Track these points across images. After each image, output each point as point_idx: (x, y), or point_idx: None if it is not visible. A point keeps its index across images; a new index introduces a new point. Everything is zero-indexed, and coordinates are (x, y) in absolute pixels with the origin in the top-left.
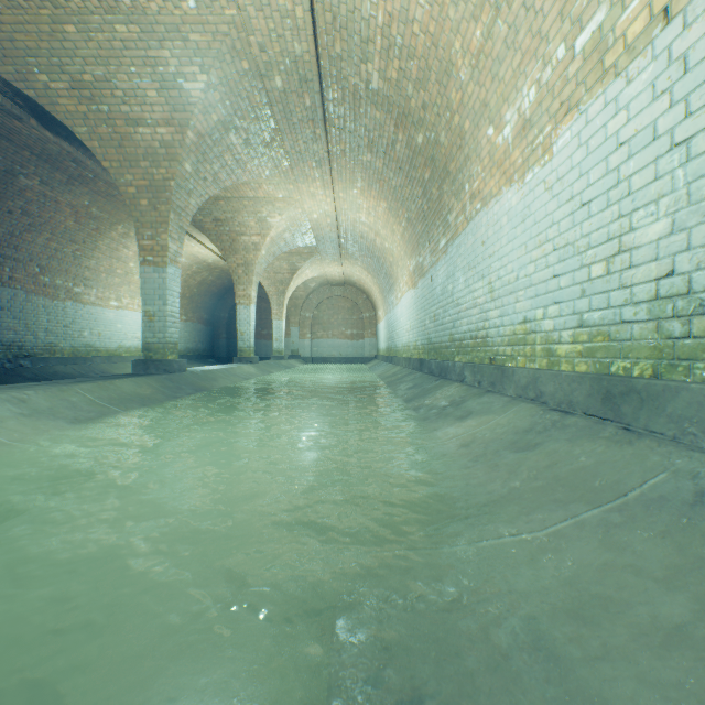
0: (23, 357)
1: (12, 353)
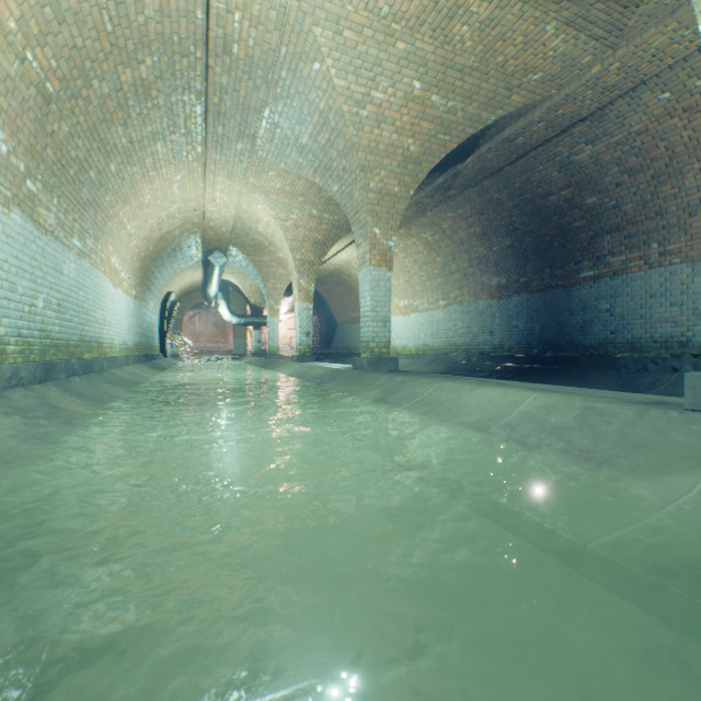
0: (684, 357)
1: (669, 351)
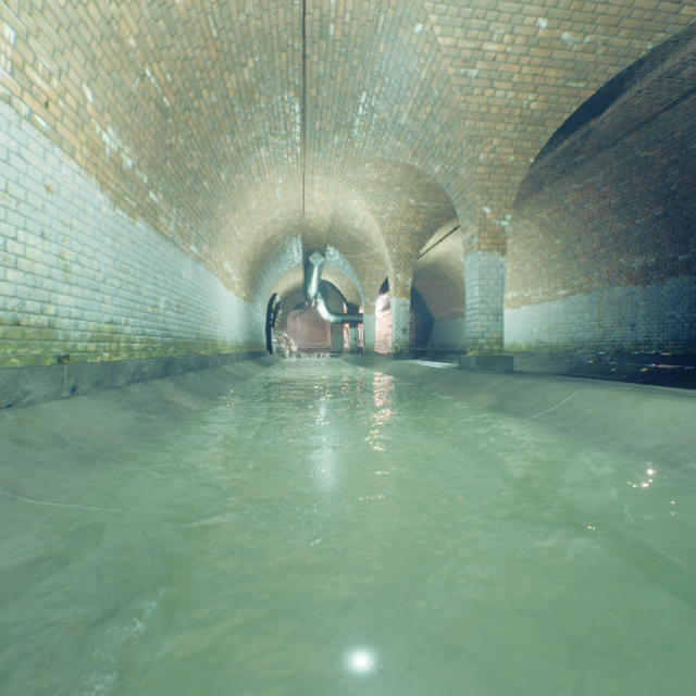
0: None
1: None
